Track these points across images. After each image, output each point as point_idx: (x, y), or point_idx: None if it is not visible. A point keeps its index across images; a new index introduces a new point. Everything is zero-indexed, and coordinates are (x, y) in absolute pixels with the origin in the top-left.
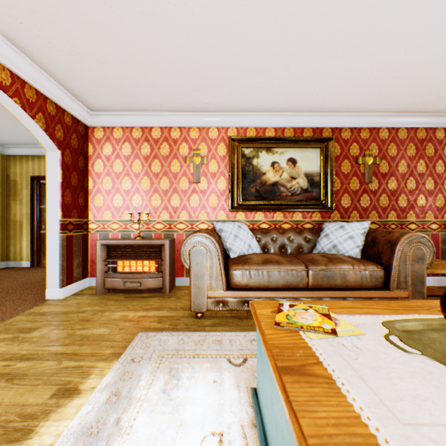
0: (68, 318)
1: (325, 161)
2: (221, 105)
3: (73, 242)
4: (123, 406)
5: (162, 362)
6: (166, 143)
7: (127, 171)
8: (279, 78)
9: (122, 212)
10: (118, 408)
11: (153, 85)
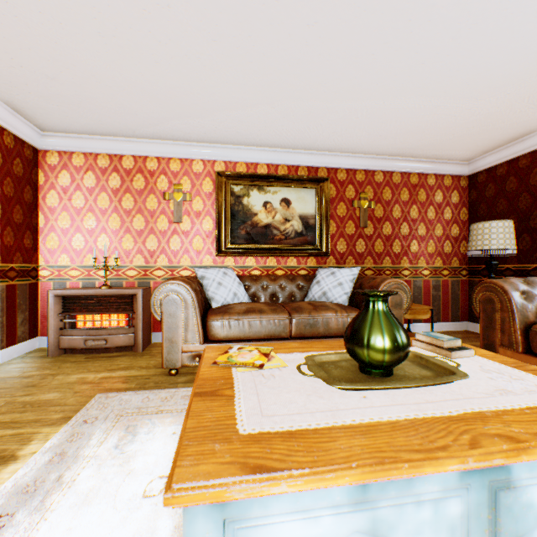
0: (8, 385)
1: (320, 203)
2: (205, 136)
3: (16, 293)
4: (68, 465)
5: (119, 421)
6: (140, 175)
7: (91, 207)
8: (265, 113)
9: (84, 256)
10: (61, 467)
11: (121, 108)
